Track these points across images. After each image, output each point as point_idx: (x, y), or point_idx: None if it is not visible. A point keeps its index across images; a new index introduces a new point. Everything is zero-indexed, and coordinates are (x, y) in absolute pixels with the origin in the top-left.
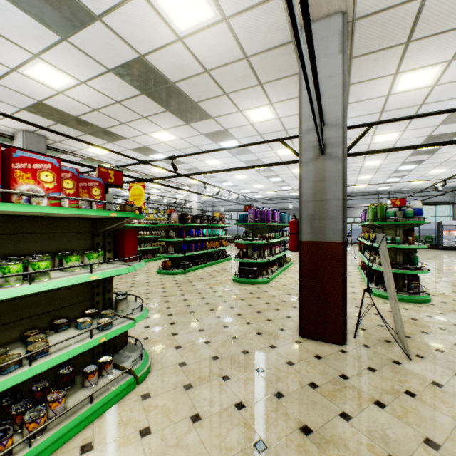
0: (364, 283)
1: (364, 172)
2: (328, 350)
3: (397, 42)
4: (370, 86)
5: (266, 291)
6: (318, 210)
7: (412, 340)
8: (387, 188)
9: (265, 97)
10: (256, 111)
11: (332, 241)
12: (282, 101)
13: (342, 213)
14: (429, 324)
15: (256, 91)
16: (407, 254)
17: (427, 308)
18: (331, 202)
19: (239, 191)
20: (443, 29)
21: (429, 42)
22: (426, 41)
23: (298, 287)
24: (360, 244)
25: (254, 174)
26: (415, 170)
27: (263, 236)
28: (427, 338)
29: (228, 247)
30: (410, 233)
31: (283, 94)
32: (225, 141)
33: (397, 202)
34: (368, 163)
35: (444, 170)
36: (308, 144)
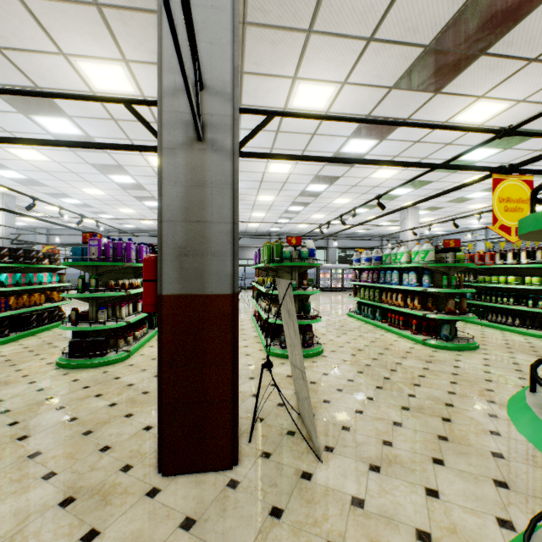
0: (259, 339)
1: (258, 209)
2: (209, 491)
3: (300, 24)
4: (267, 86)
5: (118, 378)
6: (192, 239)
7: (318, 421)
8: (278, 229)
9: (112, 42)
10: (99, 67)
11: (216, 293)
12: (145, 63)
13: (232, 245)
14: (328, 386)
15: (89, 18)
16: (301, 300)
17: (322, 363)
18: (215, 226)
19: (96, 215)
20: (343, 31)
21: (330, 44)
22: (327, 41)
23: (158, 382)
24: (253, 288)
25: (116, 191)
26: (301, 213)
27: (120, 285)
28: (330, 410)
29: (65, 303)
30: (304, 276)
31: (145, 48)
32: (45, 115)
33: (294, 240)
34: (261, 198)
35: (323, 216)
36: (175, 116)
